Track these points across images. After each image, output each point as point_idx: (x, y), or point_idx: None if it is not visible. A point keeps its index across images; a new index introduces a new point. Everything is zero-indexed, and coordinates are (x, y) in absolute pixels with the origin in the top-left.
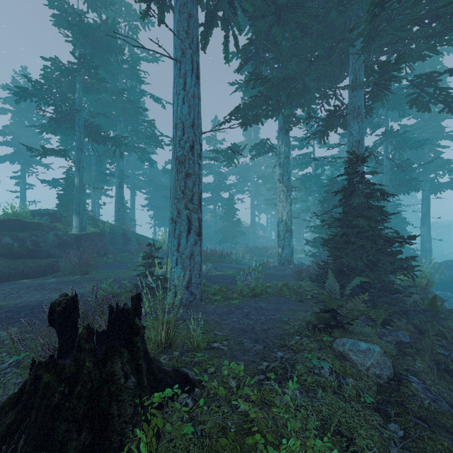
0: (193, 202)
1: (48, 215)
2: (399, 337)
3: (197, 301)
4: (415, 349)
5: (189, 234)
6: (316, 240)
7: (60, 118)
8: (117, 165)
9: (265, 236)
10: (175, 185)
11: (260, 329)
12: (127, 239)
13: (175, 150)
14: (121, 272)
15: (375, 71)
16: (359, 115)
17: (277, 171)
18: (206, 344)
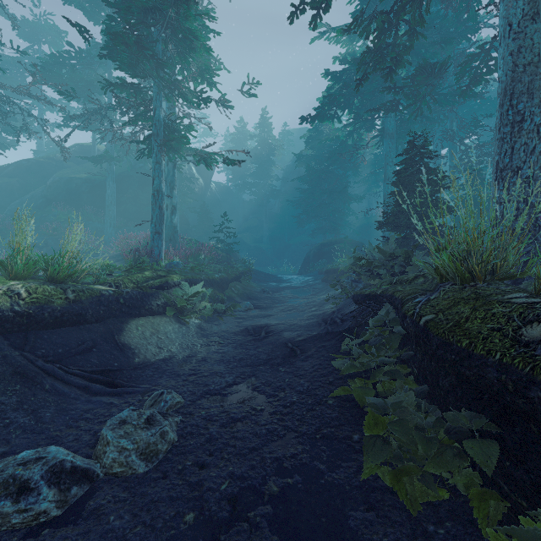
0: None
1: None
2: None
3: None
4: None
5: None
6: None
7: None
8: None
9: None
10: None
11: None
12: None
13: None
14: None
15: None
16: None
17: None
18: None
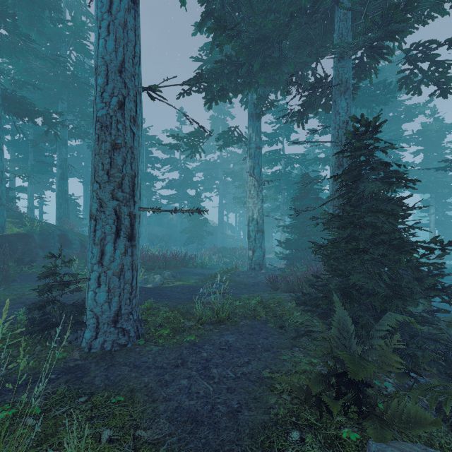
0: (124, 189)
1: None
2: None
3: (132, 339)
4: None
5: (117, 238)
6: (289, 241)
7: None
8: (58, 152)
9: (233, 235)
10: (94, 162)
11: (225, 410)
12: (66, 242)
13: (96, 107)
14: None
15: (377, 22)
16: (347, 89)
17: (247, 163)
18: None
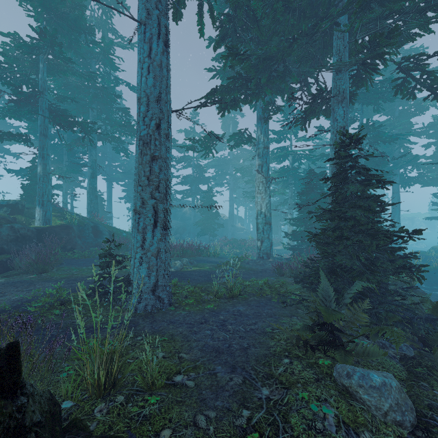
0: (160, 190)
1: (7, 206)
2: (403, 350)
3: (166, 306)
4: (425, 367)
5: (155, 228)
6: (295, 232)
7: (20, 100)
8: (89, 154)
9: (243, 228)
10: (138, 170)
11: (238, 347)
12: (98, 232)
13: (139, 128)
14: (86, 270)
15: (365, 46)
16: (344, 99)
17: (256, 162)
18: (164, 380)
